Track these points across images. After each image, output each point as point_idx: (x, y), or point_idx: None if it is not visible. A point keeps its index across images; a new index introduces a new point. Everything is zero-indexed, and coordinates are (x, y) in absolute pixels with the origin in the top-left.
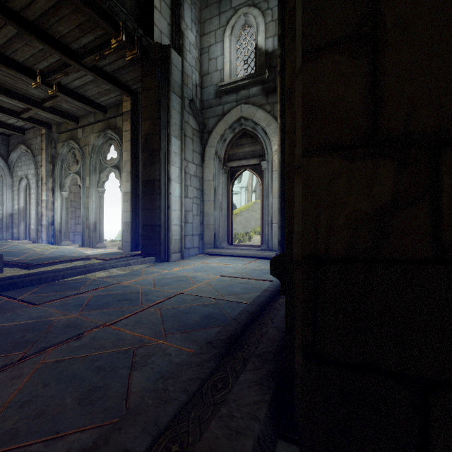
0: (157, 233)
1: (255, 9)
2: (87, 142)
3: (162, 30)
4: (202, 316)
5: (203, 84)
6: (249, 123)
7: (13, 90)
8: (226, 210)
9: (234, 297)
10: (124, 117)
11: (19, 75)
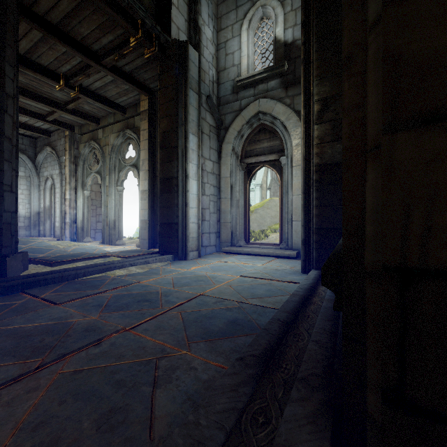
0: (175, 231)
1: None
2: (107, 142)
3: (180, 27)
4: (226, 321)
5: (219, 80)
6: (268, 118)
7: (39, 93)
8: (243, 207)
9: (259, 301)
10: (142, 116)
11: (44, 78)
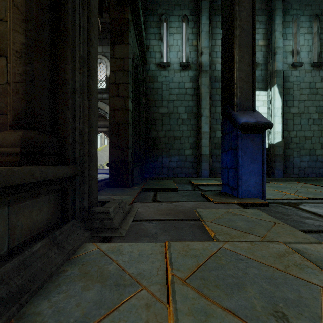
0: None
1: (106, 58)
2: None
3: None
4: None
5: None
6: (103, 111)
7: None
8: None
9: None
10: None
11: None
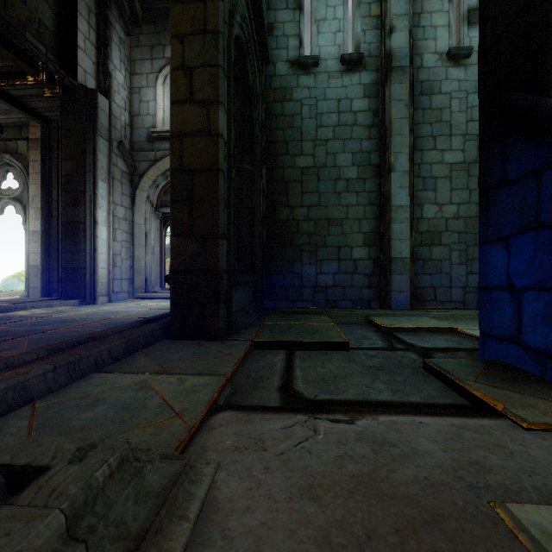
0: (82, 276)
1: None
2: None
3: (87, 70)
4: None
5: (133, 124)
6: None
7: None
8: (159, 254)
9: None
10: (32, 145)
11: None
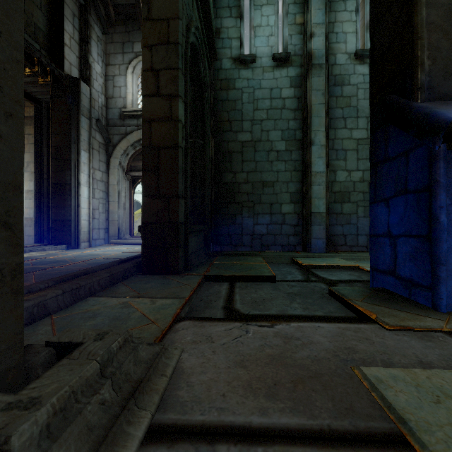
0: (68, 226)
1: None
2: None
3: (72, 62)
4: None
5: (108, 105)
6: None
7: None
8: (129, 209)
9: None
10: (27, 121)
11: None
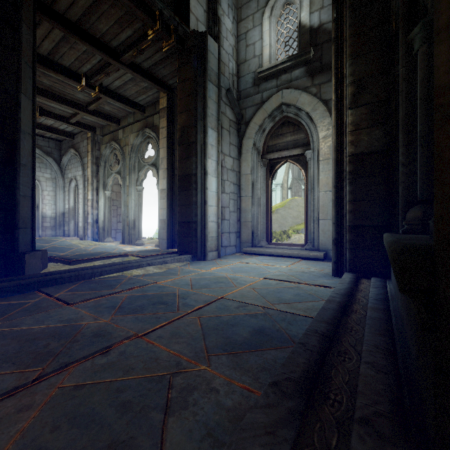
0: (194, 230)
1: None
2: (127, 142)
3: (198, 18)
4: (251, 330)
5: (239, 73)
6: (291, 110)
7: (62, 96)
8: (265, 205)
9: (287, 306)
10: (161, 114)
11: (66, 79)
